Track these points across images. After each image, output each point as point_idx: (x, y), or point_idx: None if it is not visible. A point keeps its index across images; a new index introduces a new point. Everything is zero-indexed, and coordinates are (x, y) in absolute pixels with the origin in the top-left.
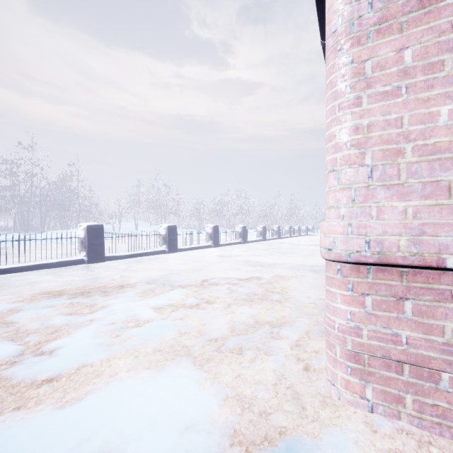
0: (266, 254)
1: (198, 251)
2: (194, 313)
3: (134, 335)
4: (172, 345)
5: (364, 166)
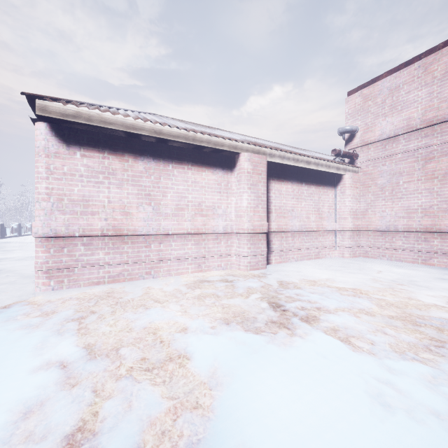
0: None
1: None
2: None
3: None
4: None
5: (50, 202)
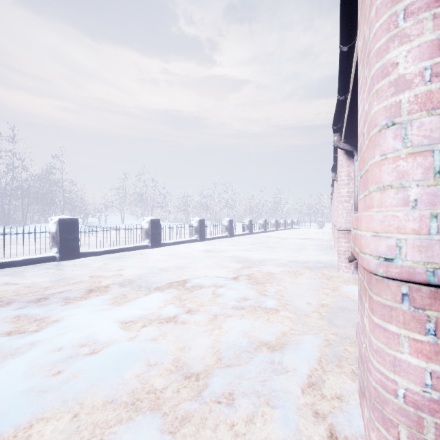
0: (254, 249)
1: (183, 246)
2: (171, 328)
3: (82, 372)
4: (133, 390)
5: None
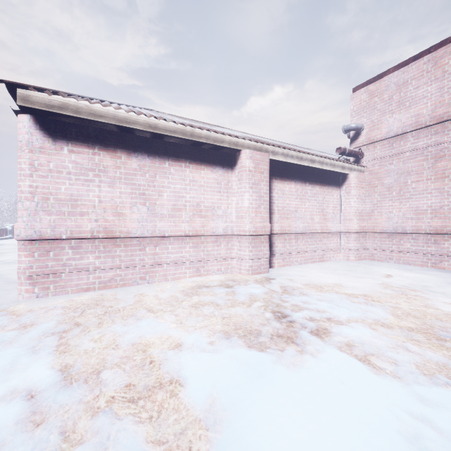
0: None
1: None
2: None
3: None
4: None
5: (35, 202)
